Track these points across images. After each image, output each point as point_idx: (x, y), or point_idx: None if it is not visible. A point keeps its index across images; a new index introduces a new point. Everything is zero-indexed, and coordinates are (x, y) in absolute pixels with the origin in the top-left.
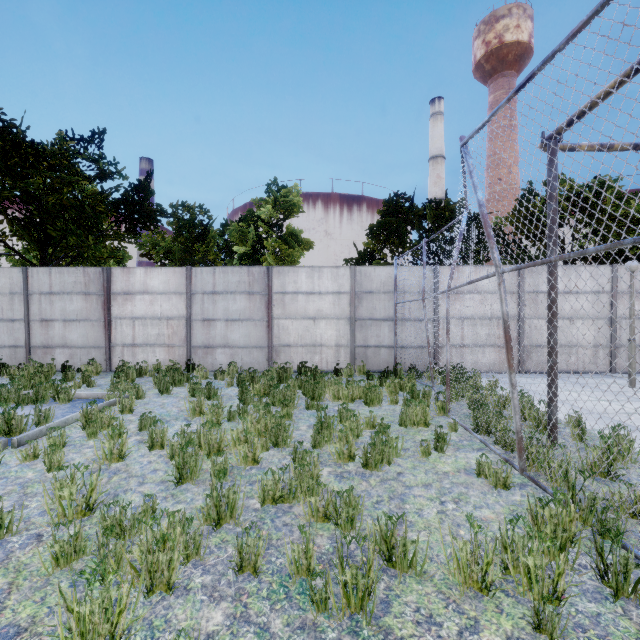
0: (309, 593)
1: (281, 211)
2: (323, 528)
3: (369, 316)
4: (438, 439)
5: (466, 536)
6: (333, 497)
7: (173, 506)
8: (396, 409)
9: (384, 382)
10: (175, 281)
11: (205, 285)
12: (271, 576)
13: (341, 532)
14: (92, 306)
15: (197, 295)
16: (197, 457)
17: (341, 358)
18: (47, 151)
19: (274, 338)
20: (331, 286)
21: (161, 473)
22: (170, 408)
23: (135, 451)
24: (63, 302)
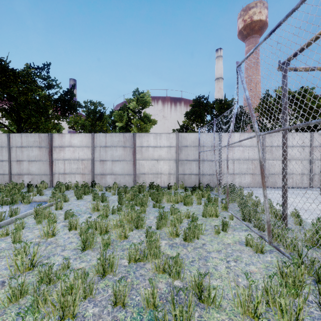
0: (154, 320)
1: (140, 105)
2: (162, 277)
3: (185, 158)
4: (224, 225)
5: (242, 282)
6: (168, 260)
7: (79, 264)
8: (200, 207)
9: (193, 193)
10: (86, 140)
11: (101, 142)
12: (133, 308)
13: (172, 280)
14: (43, 153)
15: (97, 148)
16: (94, 235)
17: (171, 180)
18: (20, 73)
19: (137, 170)
20: (166, 143)
21: (74, 244)
22: (82, 207)
23: (61, 231)
24: (28, 151)
